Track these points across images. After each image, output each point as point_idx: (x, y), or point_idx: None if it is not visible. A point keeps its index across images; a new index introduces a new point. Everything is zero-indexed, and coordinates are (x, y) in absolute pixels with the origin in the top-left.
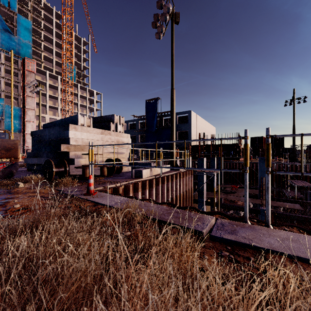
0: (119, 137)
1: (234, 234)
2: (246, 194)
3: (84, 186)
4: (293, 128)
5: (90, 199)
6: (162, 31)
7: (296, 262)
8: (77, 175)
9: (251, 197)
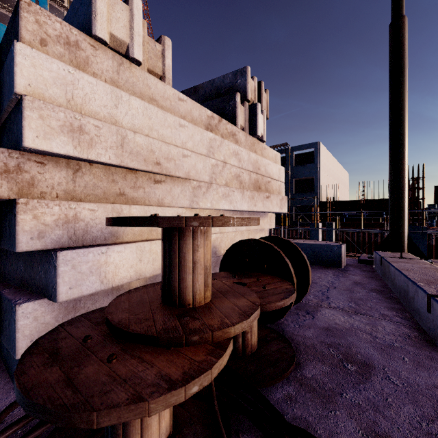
0: (260, 157)
1: None
2: None
3: None
4: None
5: None
6: None
7: None
8: None
9: None
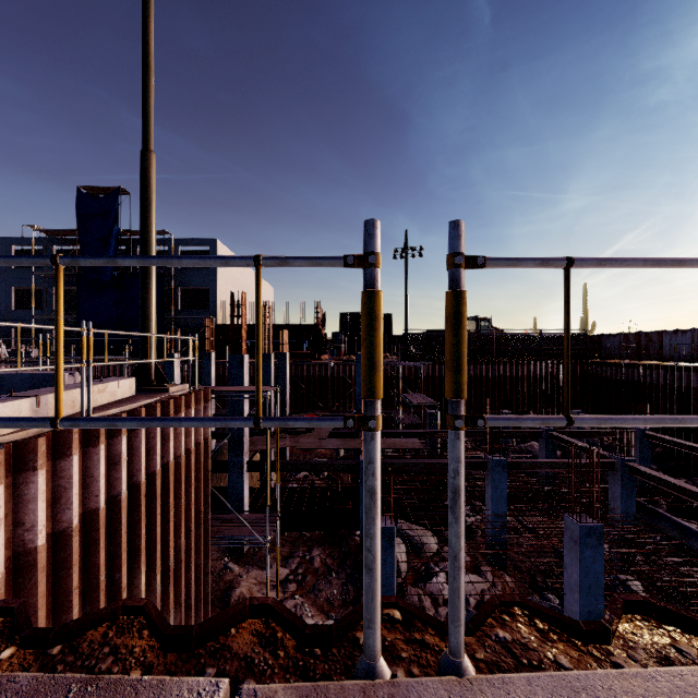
0: None
1: None
2: (373, 532)
3: None
4: (406, 300)
5: None
6: None
7: None
8: None
9: (343, 435)
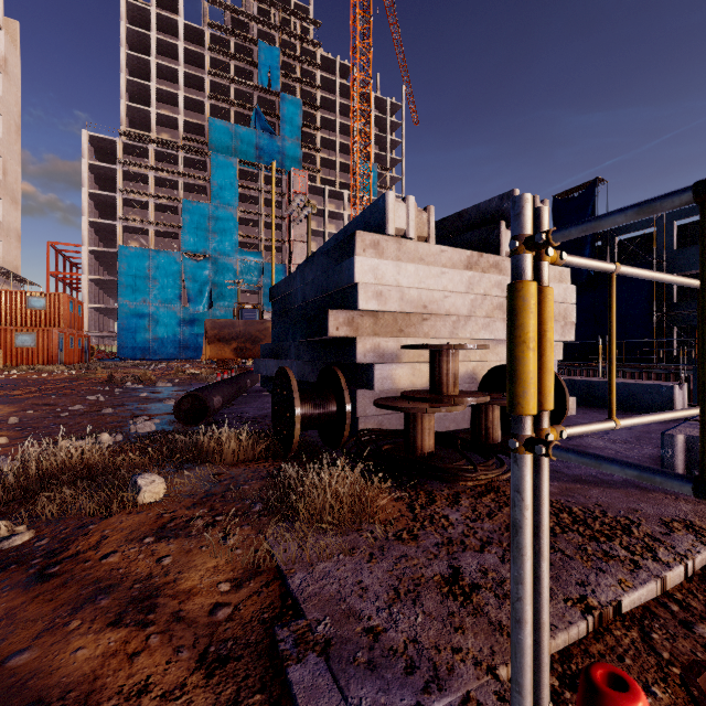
0: None
1: None
2: None
3: (431, 553)
4: None
5: None
6: None
7: None
8: (383, 436)
9: None
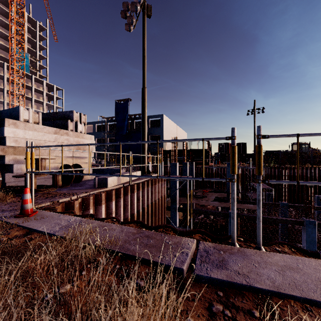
0: (80, 139)
1: (224, 269)
2: (234, 209)
3: None
4: (254, 135)
5: (21, 224)
6: (132, 22)
7: (311, 309)
8: (17, 187)
9: (220, 200)
